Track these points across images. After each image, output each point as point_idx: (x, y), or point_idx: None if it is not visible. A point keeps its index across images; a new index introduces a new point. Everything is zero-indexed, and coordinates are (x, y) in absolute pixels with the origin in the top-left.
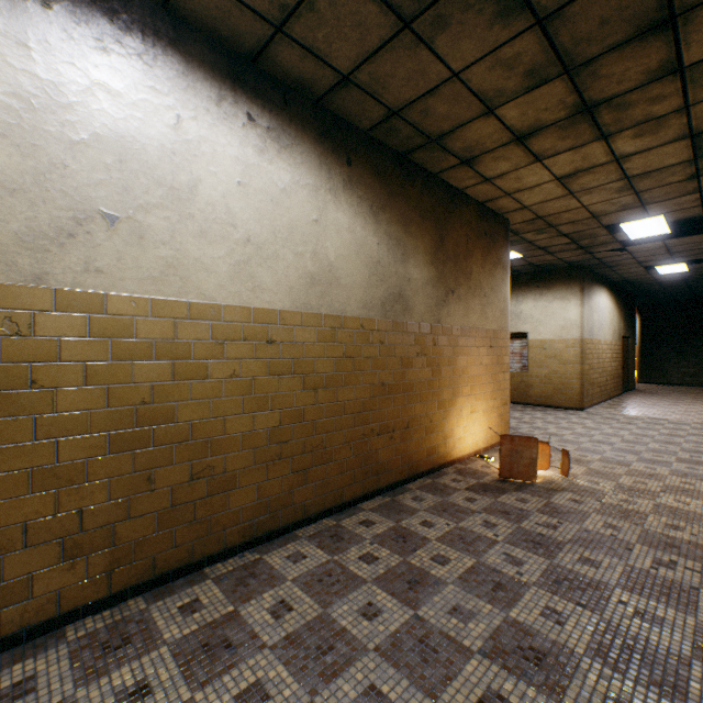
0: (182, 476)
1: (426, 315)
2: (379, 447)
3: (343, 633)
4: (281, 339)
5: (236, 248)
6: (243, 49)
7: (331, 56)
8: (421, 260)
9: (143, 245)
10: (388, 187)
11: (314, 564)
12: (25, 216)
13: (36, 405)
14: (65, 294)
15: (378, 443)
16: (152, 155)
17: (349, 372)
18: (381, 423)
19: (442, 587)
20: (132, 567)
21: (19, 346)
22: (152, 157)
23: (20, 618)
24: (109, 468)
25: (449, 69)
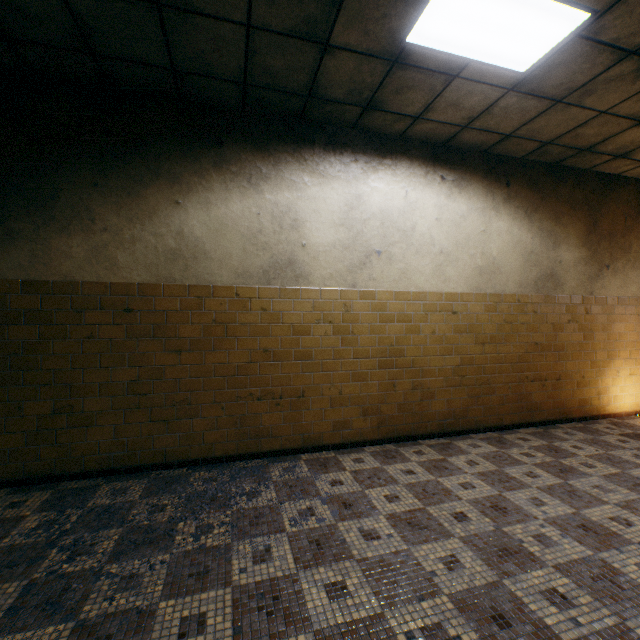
0: (408, 386)
1: (577, 289)
2: (532, 391)
3: (513, 478)
4: (460, 311)
5: (434, 258)
6: (439, 141)
7: (498, 129)
8: (571, 244)
9: (391, 264)
10: (540, 193)
11: (487, 450)
12: (349, 258)
13: (352, 343)
14: (362, 292)
15: (531, 387)
16: (394, 216)
17: (507, 334)
18: (534, 373)
19: (587, 476)
20: (386, 428)
21: (347, 316)
22: (394, 217)
23: (347, 437)
24: (377, 376)
25: (596, 111)
